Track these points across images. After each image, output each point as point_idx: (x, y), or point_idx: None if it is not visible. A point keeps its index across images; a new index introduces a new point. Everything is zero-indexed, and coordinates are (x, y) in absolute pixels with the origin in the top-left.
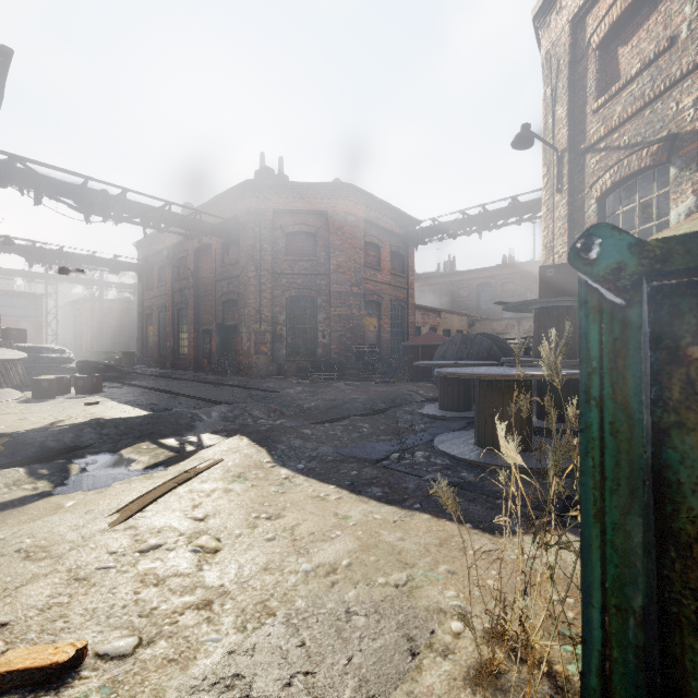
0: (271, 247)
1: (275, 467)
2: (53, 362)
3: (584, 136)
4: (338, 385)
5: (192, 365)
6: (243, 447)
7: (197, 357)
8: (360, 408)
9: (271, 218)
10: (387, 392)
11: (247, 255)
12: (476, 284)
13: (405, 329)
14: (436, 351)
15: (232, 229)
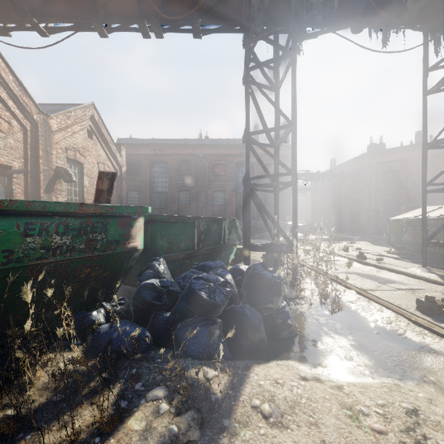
0: (375, 179)
1: (372, 245)
2: (302, 226)
3: None
4: None
5: (337, 229)
6: (365, 242)
7: (339, 226)
8: None
9: (375, 167)
10: None
11: (363, 184)
12: None
13: None
14: None
15: (356, 173)
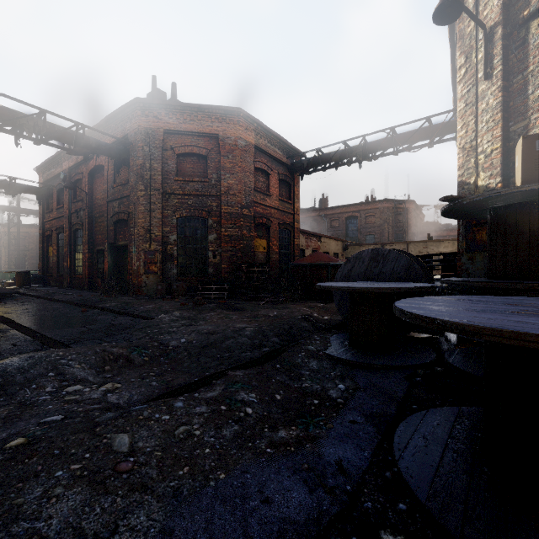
0: (161, 166)
1: None
2: None
3: (526, 1)
4: (225, 307)
5: (86, 285)
6: None
7: (92, 276)
8: (246, 345)
9: (161, 138)
10: (279, 317)
11: (136, 174)
12: (345, 217)
13: (291, 251)
14: (339, 270)
15: (122, 148)
